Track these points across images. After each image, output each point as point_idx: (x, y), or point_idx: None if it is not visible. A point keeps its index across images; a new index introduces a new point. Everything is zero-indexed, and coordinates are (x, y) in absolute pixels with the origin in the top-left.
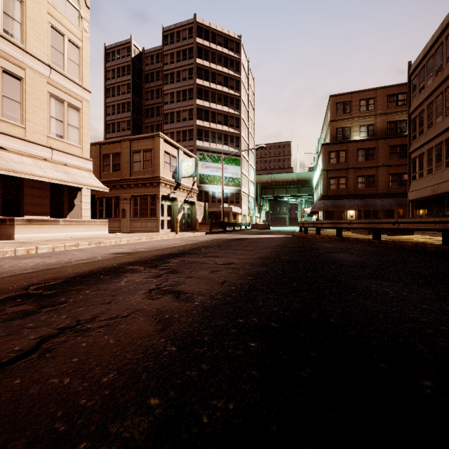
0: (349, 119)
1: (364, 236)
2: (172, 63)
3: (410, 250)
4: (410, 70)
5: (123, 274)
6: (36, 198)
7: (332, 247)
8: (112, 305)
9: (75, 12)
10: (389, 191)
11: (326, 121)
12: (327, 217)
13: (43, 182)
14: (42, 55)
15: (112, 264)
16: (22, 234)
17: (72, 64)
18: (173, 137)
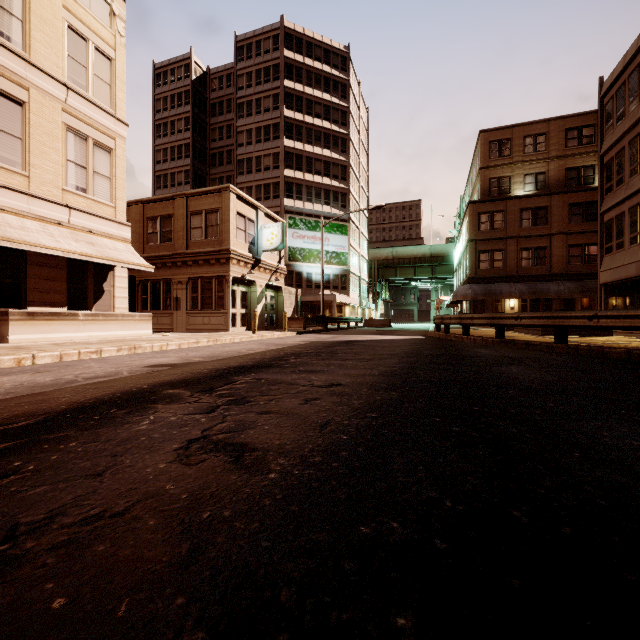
0: (508, 165)
1: (537, 337)
2: (249, 87)
3: (621, 361)
4: (602, 90)
5: (151, 406)
6: (45, 281)
7: (494, 355)
8: (104, 480)
9: (104, 6)
10: (569, 271)
11: (474, 168)
12: (476, 310)
13: (57, 257)
14: (55, 69)
15: (140, 386)
16: (21, 335)
17: (100, 83)
18: (251, 193)
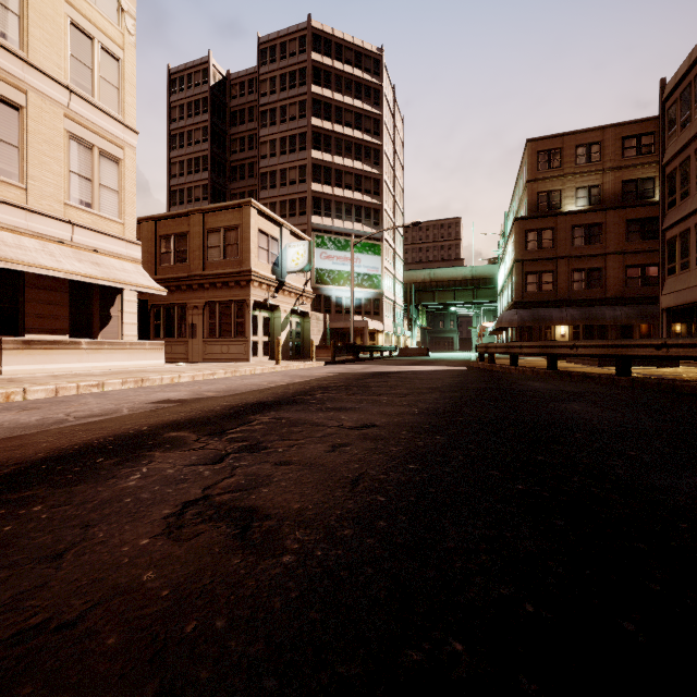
0: (558, 178)
1: (594, 368)
2: (273, 93)
3: None
4: (665, 93)
5: (147, 454)
6: (45, 306)
7: (548, 389)
8: (63, 566)
9: (112, 1)
10: (626, 295)
11: (520, 181)
12: (523, 337)
13: (58, 279)
14: (56, 70)
15: (139, 427)
16: (15, 366)
17: (107, 86)
18: (275, 210)
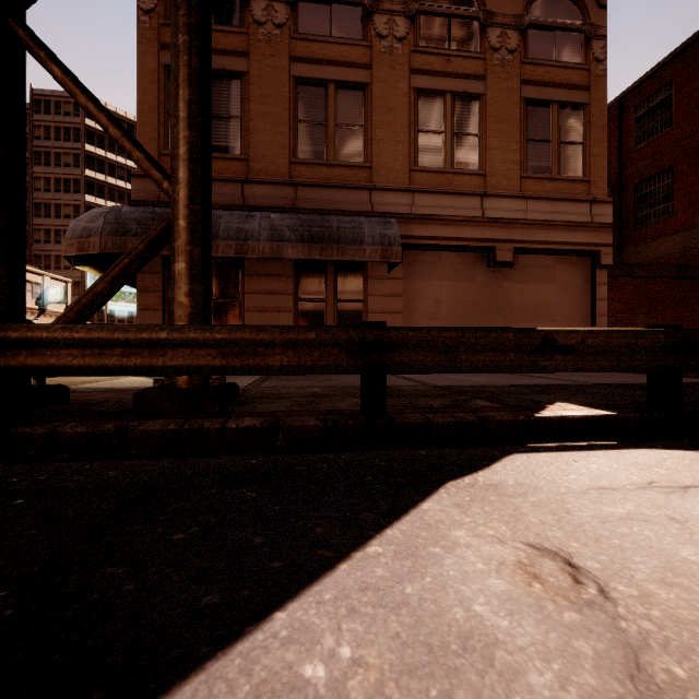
0: None
1: None
2: (47, 139)
3: None
4: None
5: None
6: None
7: None
8: None
9: None
10: None
11: None
12: None
13: None
14: None
15: None
16: None
17: None
18: (50, 236)
